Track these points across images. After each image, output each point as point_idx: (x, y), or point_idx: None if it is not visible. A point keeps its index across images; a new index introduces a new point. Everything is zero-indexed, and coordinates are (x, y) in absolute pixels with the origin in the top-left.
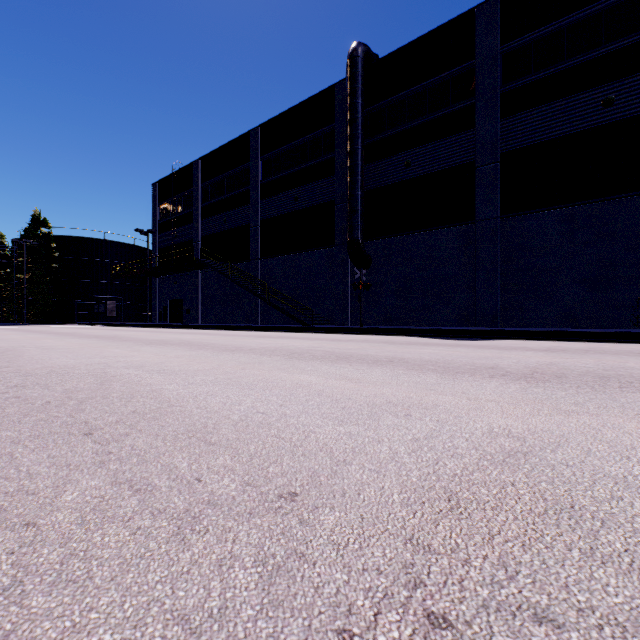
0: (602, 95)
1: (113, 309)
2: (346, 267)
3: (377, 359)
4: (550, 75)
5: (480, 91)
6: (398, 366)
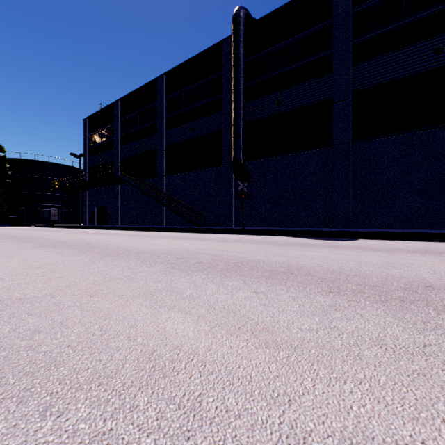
0: (433, 45)
1: (55, 214)
2: (231, 182)
3: (273, 269)
4: (391, 30)
5: (336, 43)
6: (307, 284)
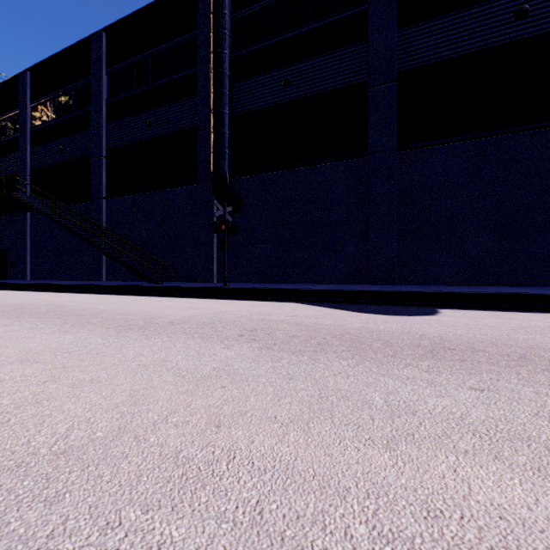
0: (515, 4)
1: None
2: (211, 209)
3: None
4: None
5: None
6: None
